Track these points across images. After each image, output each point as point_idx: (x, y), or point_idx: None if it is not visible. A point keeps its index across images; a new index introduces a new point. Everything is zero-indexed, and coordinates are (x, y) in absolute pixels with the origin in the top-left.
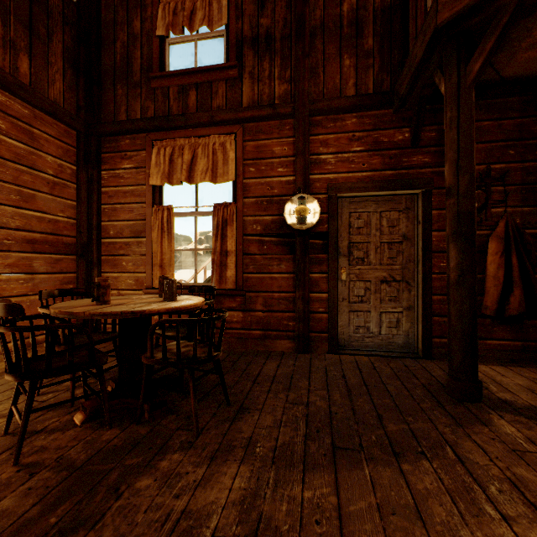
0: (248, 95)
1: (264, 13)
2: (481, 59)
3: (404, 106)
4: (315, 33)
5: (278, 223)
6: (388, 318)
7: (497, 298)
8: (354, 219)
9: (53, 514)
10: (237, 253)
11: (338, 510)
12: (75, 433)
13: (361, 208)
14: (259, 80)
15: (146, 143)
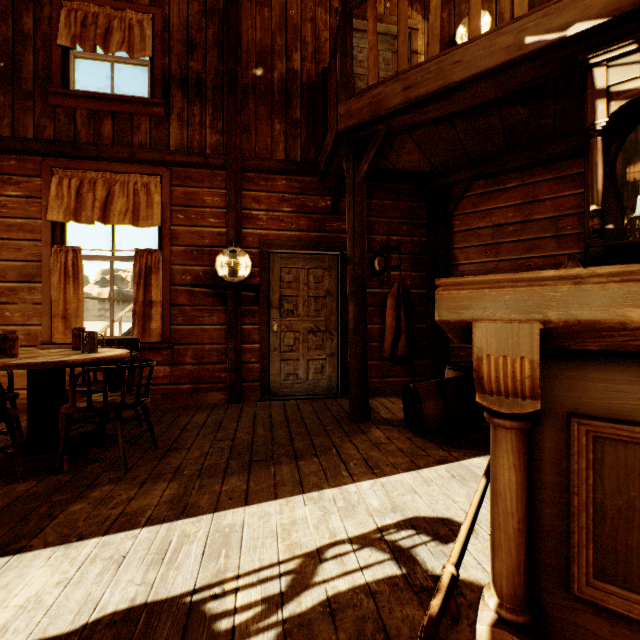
0: (177, 137)
1: (195, 57)
2: (367, 163)
3: (326, 177)
4: (247, 92)
5: (210, 274)
6: (315, 365)
7: (391, 343)
8: (285, 274)
9: None
10: (164, 304)
11: (247, 491)
12: None
13: (291, 264)
14: (189, 125)
15: (42, 168)
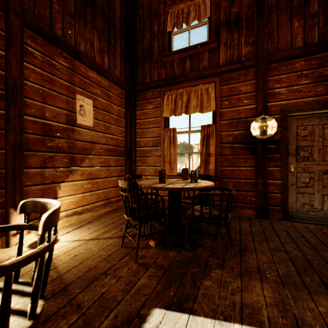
0: (223, 57)
1: (234, 5)
2: None
3: None
4: (271, 10)
5: (244, 135)
6: None
7: None
8: (300, 130)
9: (169, 291)
10: (216, 155)
11: None
12: (154, 251)
13: (306, 122)
14: (231, 47)
15: (161, 93)
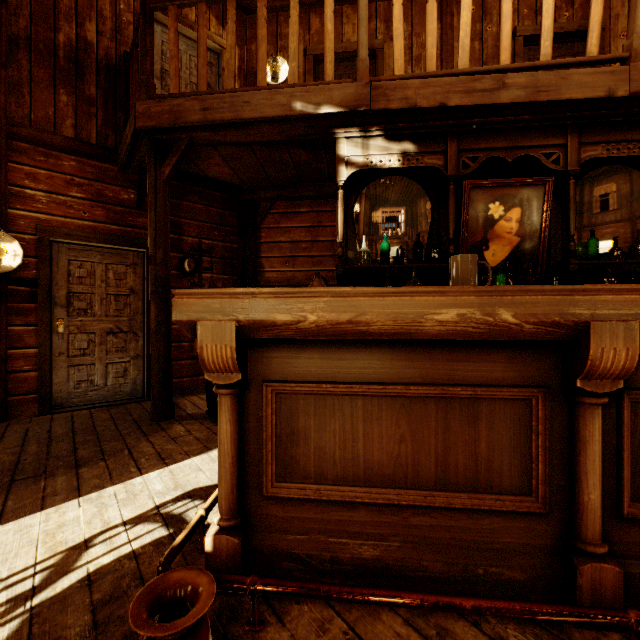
0: None
1: None
2: (170, 167)
3: (130, 169)
4: (17, 43)
5: None
6: (116, 368)
7: None
8: (75, 267)
9: None
10: None
11: (1, 512)
12: None
13: (84, 257)
14: None
15: None
